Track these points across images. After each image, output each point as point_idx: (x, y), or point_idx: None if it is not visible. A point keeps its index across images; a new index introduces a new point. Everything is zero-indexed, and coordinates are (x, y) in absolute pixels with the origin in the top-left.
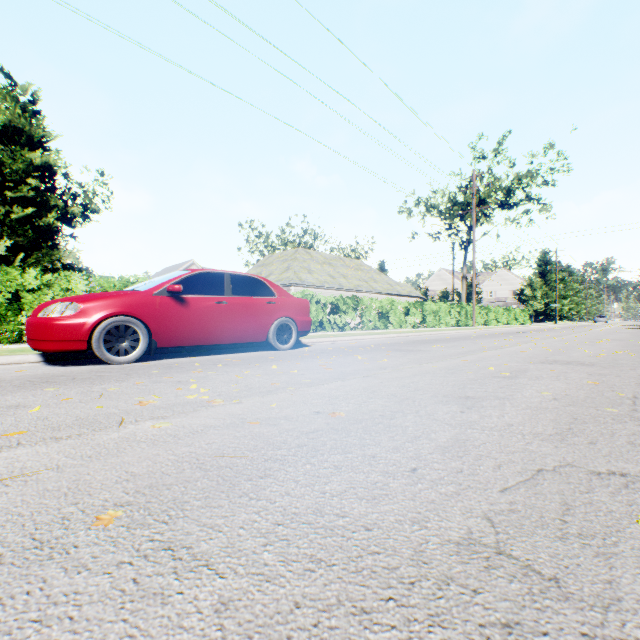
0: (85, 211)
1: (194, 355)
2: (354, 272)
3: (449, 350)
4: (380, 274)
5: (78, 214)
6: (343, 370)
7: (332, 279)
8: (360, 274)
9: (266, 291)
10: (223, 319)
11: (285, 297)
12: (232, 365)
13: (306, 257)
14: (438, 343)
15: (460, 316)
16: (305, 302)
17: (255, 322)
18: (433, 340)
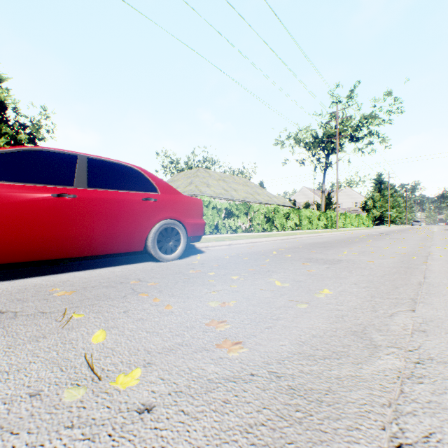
0: (33, 139)
1: (28, 274)
2: (242, 187)
3: (375, 260)
4: (262, 189)
5: (27, 141)
6: (273, 356)
7: (225, 192)
8: (247, 189)
9: (144, 185)
10: (67, 221)
11: (171, 194)
12: (20, 319)
13: (205, 175)
14: (339, 247)
15: (326, 220)
16: (197, 201)
17: (125, 225)
18: (327, 243)
